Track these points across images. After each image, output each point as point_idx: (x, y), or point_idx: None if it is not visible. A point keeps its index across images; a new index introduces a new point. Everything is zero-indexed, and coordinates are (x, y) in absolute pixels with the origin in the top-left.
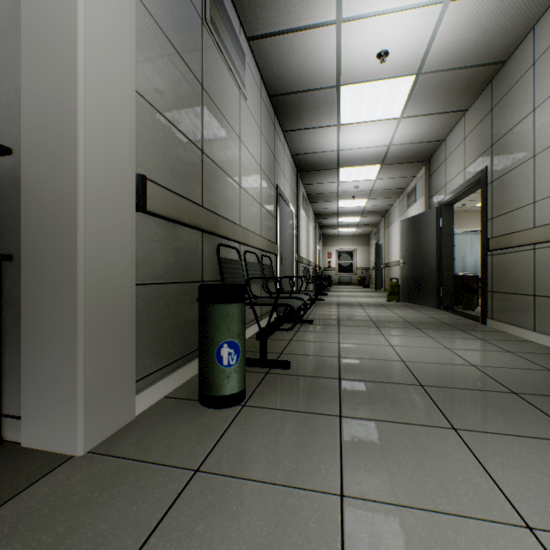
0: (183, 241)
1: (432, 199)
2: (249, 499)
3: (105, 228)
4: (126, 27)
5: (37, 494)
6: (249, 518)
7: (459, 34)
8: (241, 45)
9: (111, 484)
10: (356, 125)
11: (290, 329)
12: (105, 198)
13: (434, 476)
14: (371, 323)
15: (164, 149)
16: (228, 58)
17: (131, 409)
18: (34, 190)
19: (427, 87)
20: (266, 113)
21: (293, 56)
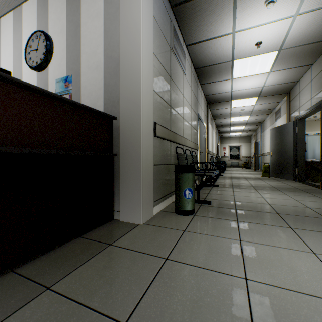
0: (165, 146)
1: (291, 116)
2: (206, 238)
3: (146, 144)
4: (151, 67)
5: (135, 231)
6: (208, 242)
7: (304, 29)
8: (183, 50)
9: (157, 231)
10: (242, 78)
11: (210, 186)
12: (146, 133)
13: (278, 239)
14: (252, 187)
15: (159, 109)
16: (179, 59)
17: (152, 212)
18: (124, 131)
19: (285, 55)
20: (193, 78)
21: (209, 50)
